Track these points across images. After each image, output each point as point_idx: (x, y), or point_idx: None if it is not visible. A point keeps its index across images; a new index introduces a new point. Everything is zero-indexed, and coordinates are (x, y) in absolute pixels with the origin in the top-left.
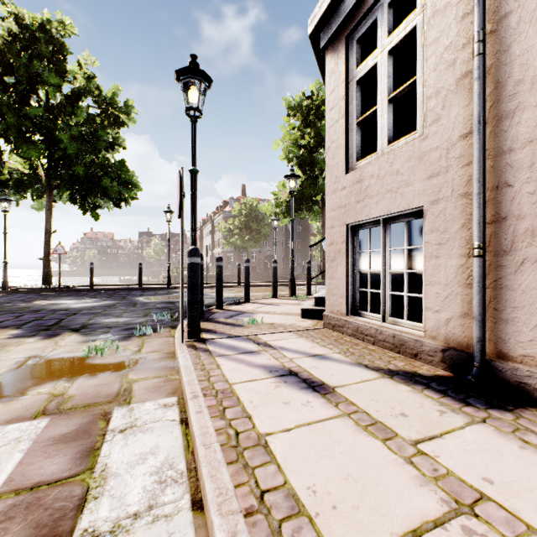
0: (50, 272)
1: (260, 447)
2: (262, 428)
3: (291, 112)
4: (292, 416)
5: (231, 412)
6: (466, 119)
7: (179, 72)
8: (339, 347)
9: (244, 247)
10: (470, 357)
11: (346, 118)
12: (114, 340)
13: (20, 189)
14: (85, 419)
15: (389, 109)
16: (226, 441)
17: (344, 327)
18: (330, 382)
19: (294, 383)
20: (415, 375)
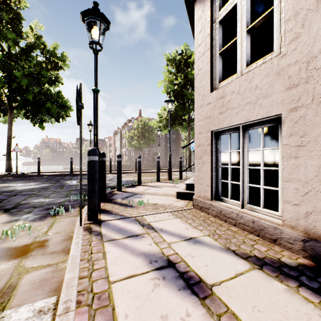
0: (11, 164)
1: None
2: None
3: (169, 63)
4: None
5: None
6: None
7: (84, 14)
8: (207, 229)
9: (140, 148)
10: None
11: (210, 50)
12: (32, 220)
13: None
14: None
15: (247, 38)
16: None
17: (209, 209)
18: (206, 277)
19: (172, 279)
20: (282, 265)
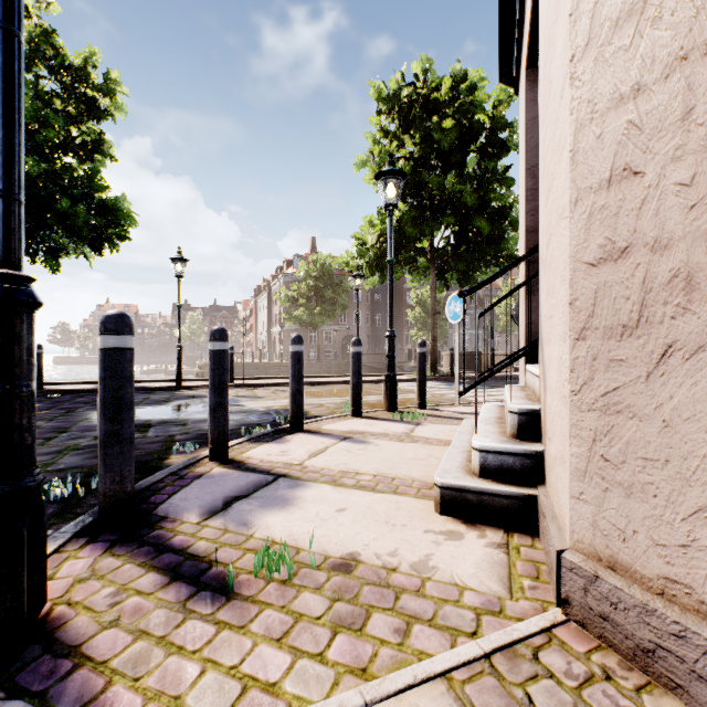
0: None
1: None
2: None
3: (383, 105)
4: None
5: None
6: None
7: None
8: None
9: (313, 324)
10: None
11: None
12: None
13: None
14: None
15: None
16: None
17: None
18: None
19: None
20: None
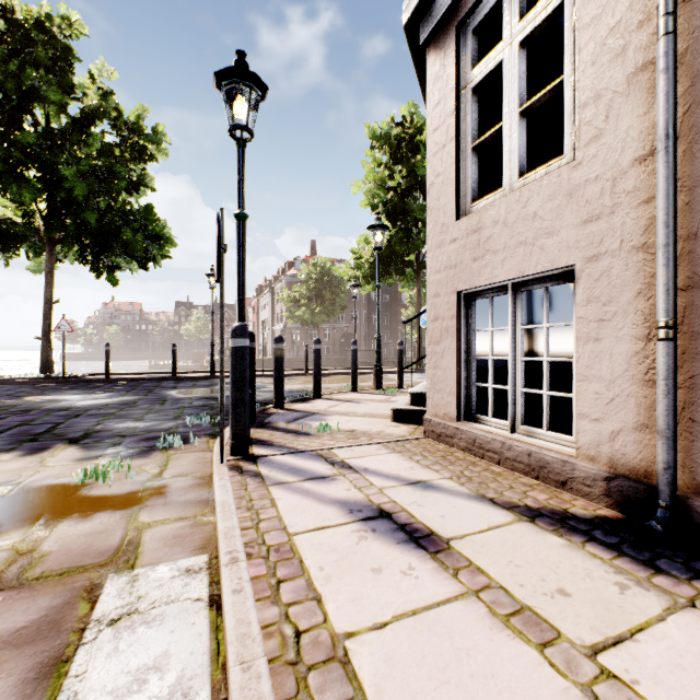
0: (51, 356)
1: (336, 664)
2: (338, 622)
3: (376, 143)
4: (387, 597)
5: (289, 589)
6: (643, 134)
7: (220, 75)
8: (449, 469)
9: (314, 323)
10: (651, 490)
11: (456, 141)
12: (126, 456)
13: (10, 243)
14: (57, 598)
15: (521, 126)
16: (280, 652)
17: (454, 438)
18: (441, 529)
19: (386, 531)
20: (567, 516)
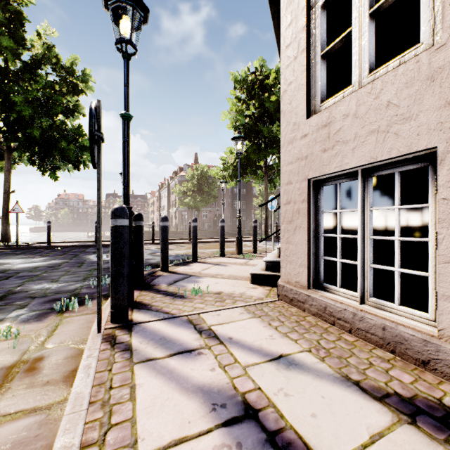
0: (9, 230)
1: None
2: None
3: (237, 85)
4: None
5: None
6: None
7: None
8: (306, 338)
9: (196, 207)
10: None
11: (307, 52)
12: (24, 320)
13: None
14: None
15: (371, 26)
16: None
17: (305, 303)
18: (317, 443)
19: (254, 448)
20: (448, 413)
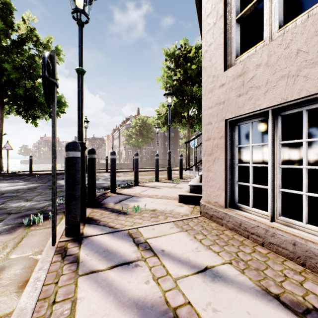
0: (2, 162)
1: None
2: None
3: (168, 58)
4: None
5: None
6: None
7: None
8: (226, 250)
9: (138, 146)
10: None
11: (224, 18)
12: None
13: None
14: None
15: None
16: None
17: (223, 220)
18: None
19: None
20: None
